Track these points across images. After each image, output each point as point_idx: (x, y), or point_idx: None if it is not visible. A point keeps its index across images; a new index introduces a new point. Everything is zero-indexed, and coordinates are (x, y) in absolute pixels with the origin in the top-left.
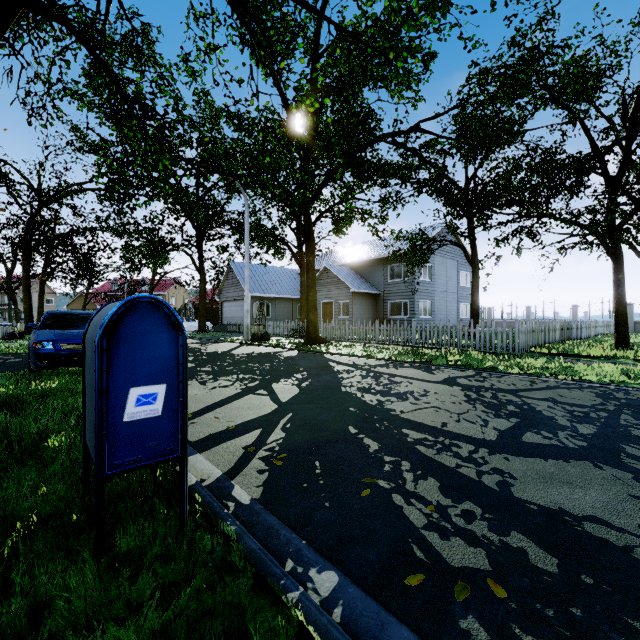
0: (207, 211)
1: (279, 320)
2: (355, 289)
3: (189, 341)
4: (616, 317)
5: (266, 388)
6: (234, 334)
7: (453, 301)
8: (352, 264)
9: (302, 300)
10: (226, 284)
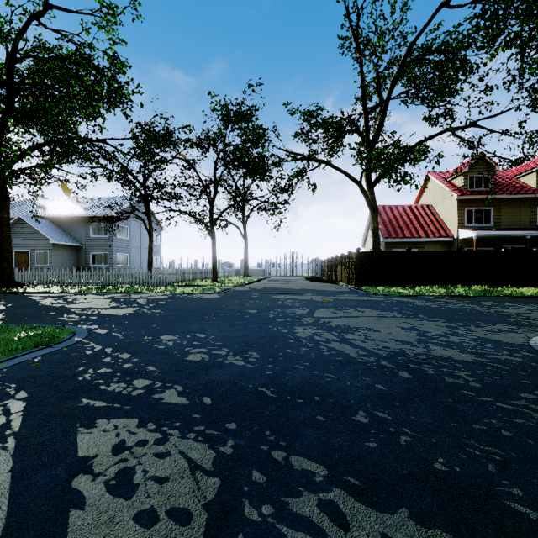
0: None
1: None
2: (55, 241)
3: None
4: (213, 266)
5: None
6: None
7: (146, 254)
8: (52, 218)
9: None
10: None
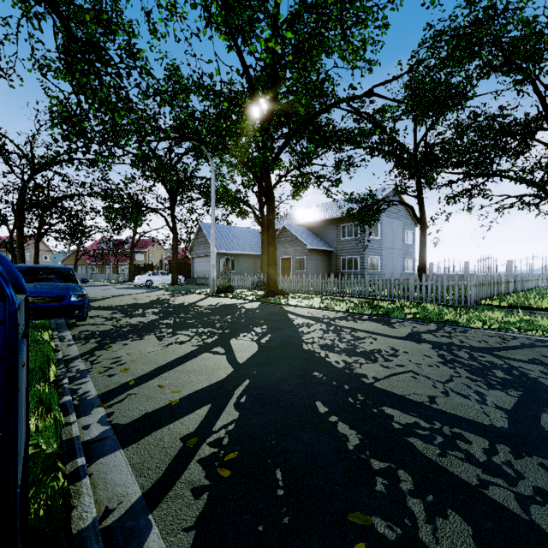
0: (179, 177)
1: (243, 274)
2: (311, 246)
3: (161, 293)
4: None
5: (224, 345)
6: (203, 286)
7: (398, 257)
8: (308, 224)
9: (263, 256)
10: (196, 242)
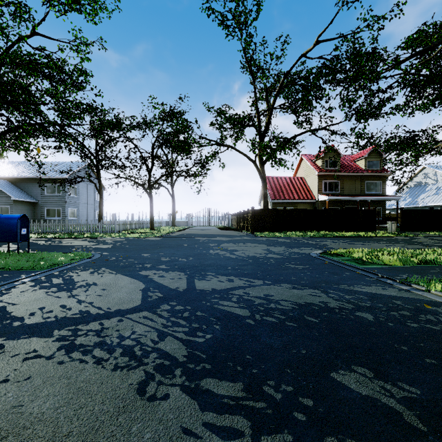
0: None
1: None
2: (16, 198)
3: None
4: (151, 219)
5: (0, 246)
6: None
7: (92, 209)
8: (10, 178)
9: None
10: None
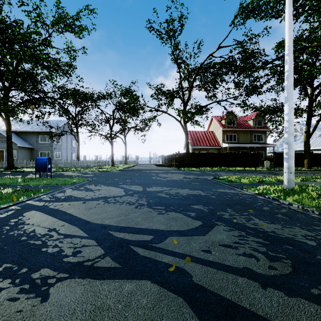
0: None
1: None
2: (21, 145)
3: None
4: (112, 159)
5: (28, 175)
6: None
7: (70, 152)
8: (15, 131)
9: None
10: None
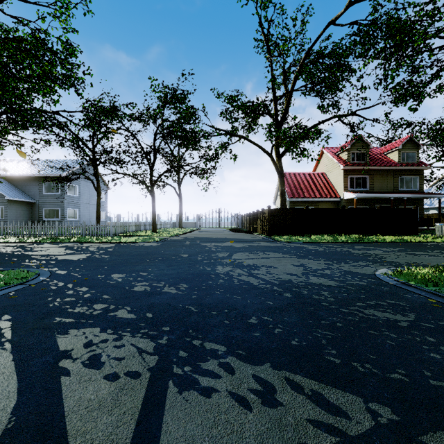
0: None
1: None
2: (10, 197)
3: None
4: (153, 220)
5: None
6: None
7: (94, 210)
8: (7, 177)
9: None
10: None
